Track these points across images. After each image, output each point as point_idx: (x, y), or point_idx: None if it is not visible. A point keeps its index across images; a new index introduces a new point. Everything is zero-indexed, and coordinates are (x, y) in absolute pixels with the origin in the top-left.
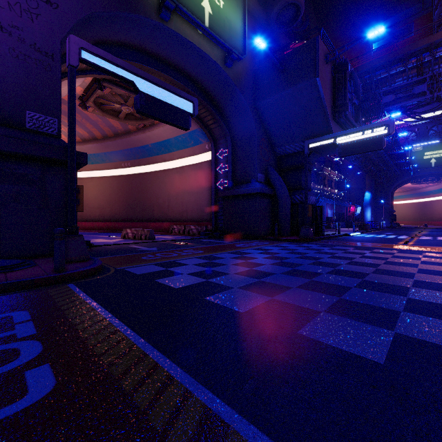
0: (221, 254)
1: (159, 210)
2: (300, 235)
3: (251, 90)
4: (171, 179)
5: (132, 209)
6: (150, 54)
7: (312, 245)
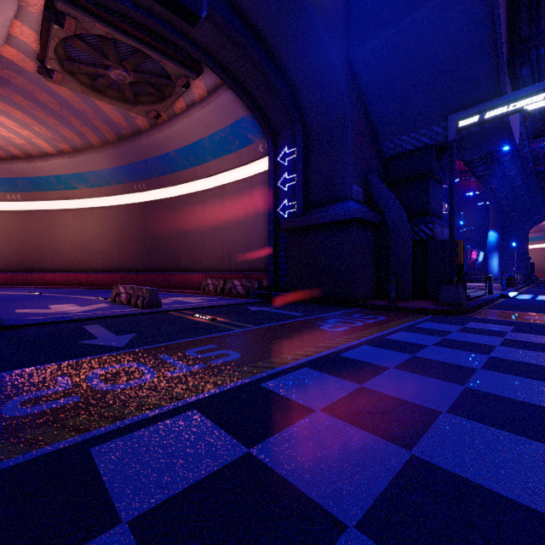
0: (290, 375)
1: (187, 255)
2: (439, 300)
3: (340, 28)
4: (206, 207)
5: (149, 254)
6: None
7: (495, 327)
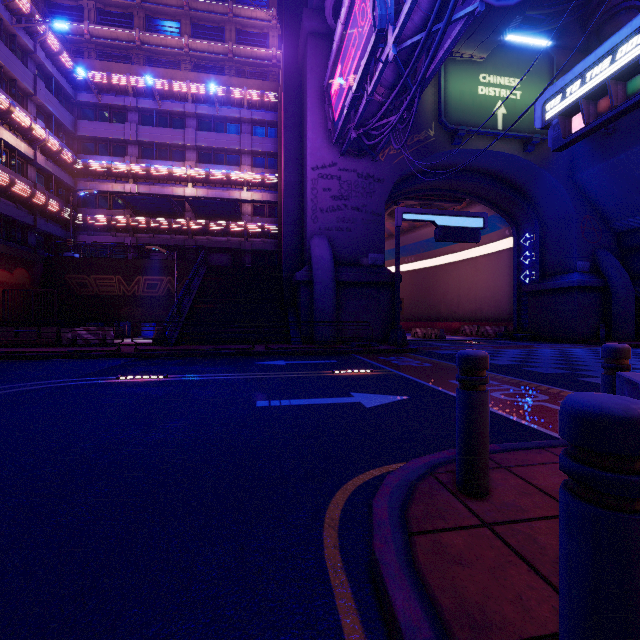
0: (509, 350)
1: (446, 308)
2: None
3: (564, 163)
4: (461, 273)
5: (415, 308)
6: (441, 168)
7: None
